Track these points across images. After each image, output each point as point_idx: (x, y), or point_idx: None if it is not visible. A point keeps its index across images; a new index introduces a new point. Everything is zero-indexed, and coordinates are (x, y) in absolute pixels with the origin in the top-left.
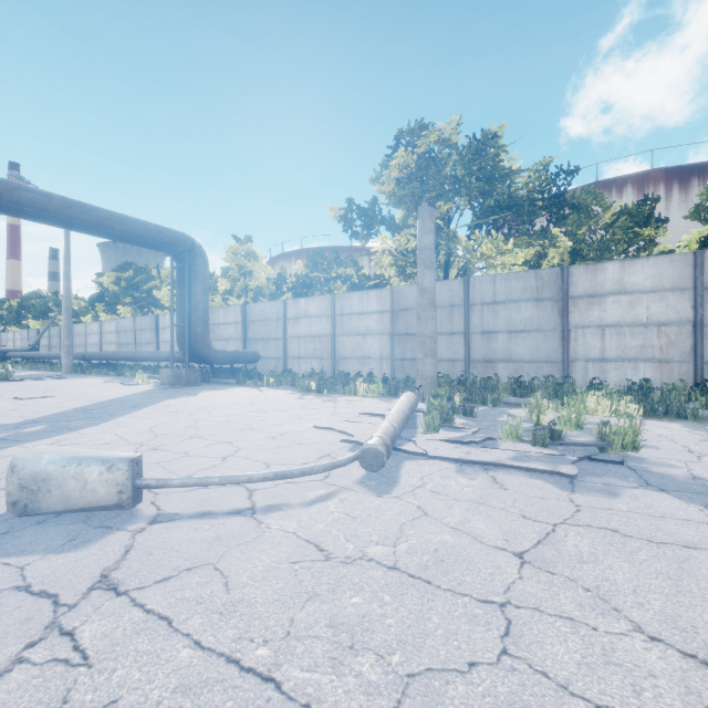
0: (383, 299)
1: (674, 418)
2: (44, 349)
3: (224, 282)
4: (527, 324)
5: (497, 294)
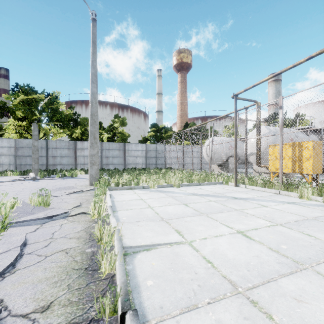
0: (11, 142)
1: None
2: None
3: None
4: (66, 155)
5: (57, 146)
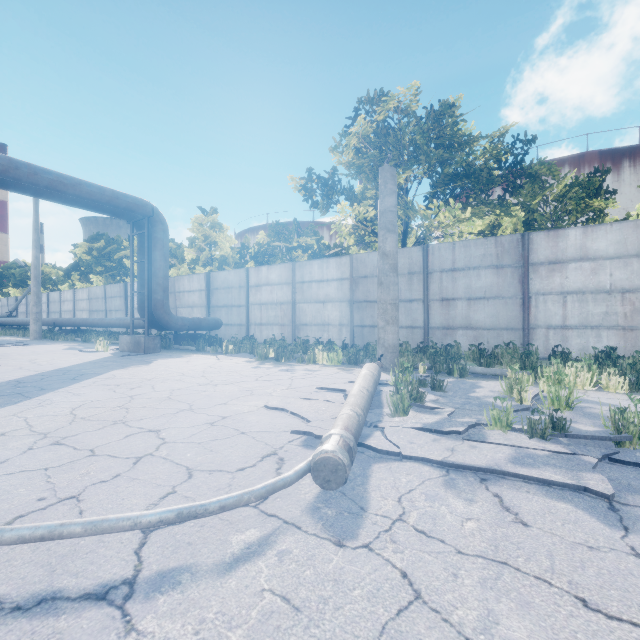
0: (342, 266)
1: None
2: (22, 315)
3: (190, 252)
4: (486, 291)
5: (456, 261)
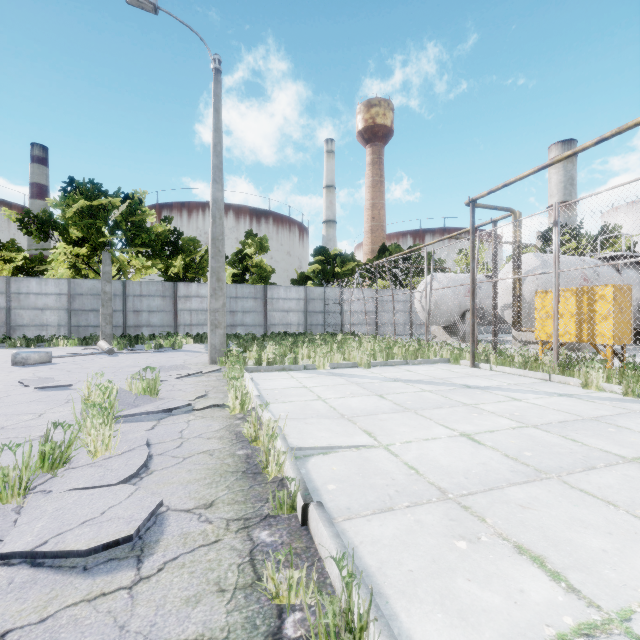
0: (61, 285)
1: (203, 343)
2: None
3: None
4: (158, 308)
5: (143, 291)
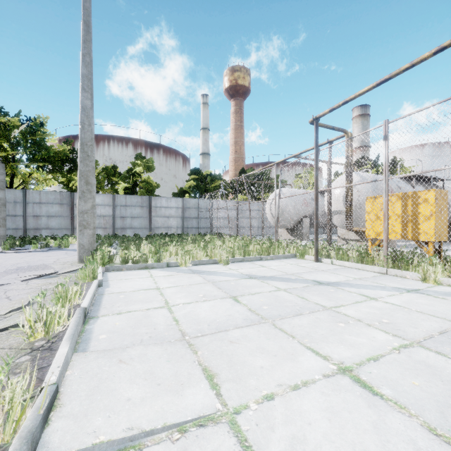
0: None
1: None
2: None
3: None
4: (56, 213)
5: (42, 199)
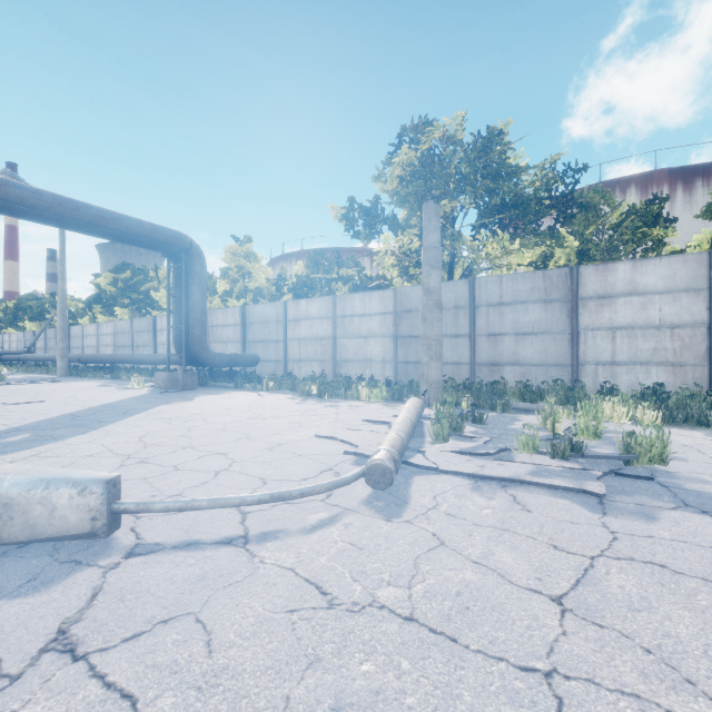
0: (386, 300)
1: (694, 426)
2: (41, 351)
3: (222, 283)
4: (534, 326)
5: (503, 295)
